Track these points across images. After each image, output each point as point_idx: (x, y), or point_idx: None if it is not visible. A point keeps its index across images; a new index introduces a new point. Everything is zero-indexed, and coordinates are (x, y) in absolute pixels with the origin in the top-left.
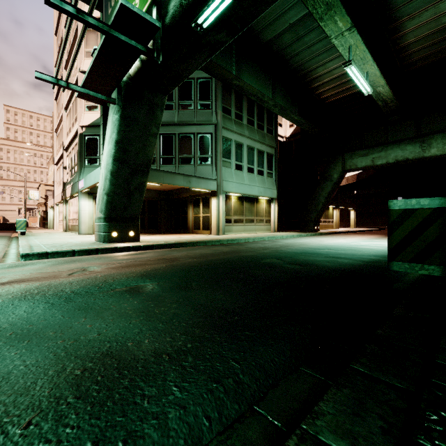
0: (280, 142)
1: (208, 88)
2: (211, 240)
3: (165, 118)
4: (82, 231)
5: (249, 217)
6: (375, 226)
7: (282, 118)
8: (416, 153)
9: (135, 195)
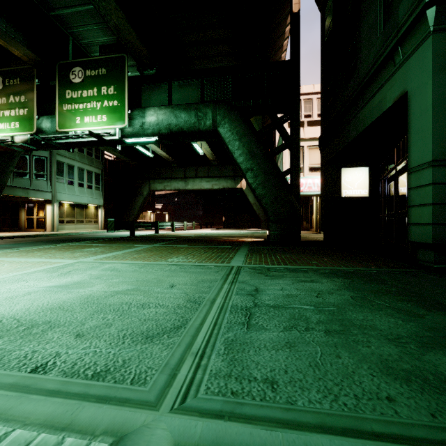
0: (109, 160)
1: None
2: (50, 233)
3: None
4: None
5: (79, 218)
6: None
7: None
8: (183, 186)
9: None
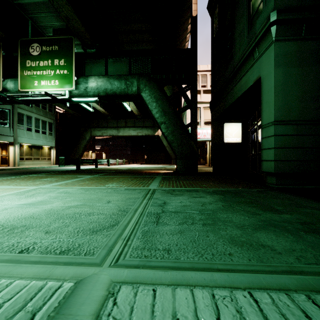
0: (59, 113)
1: None
2: (13, 168)
3: None
4: None
5: (36, 156)
6: None
7: None
8: (116, 133)
9: None
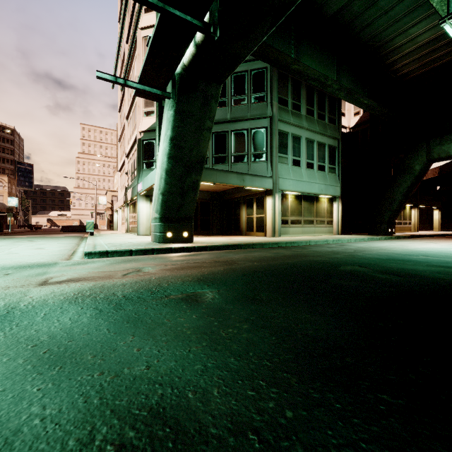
0: (342, 133)
1: (263, 79)
2: (268, 242)
3: (218, 115)
4: (140, 232)
5: (307, 217)
6: None
7: (345, 106)
8: None
9: (189, 194)
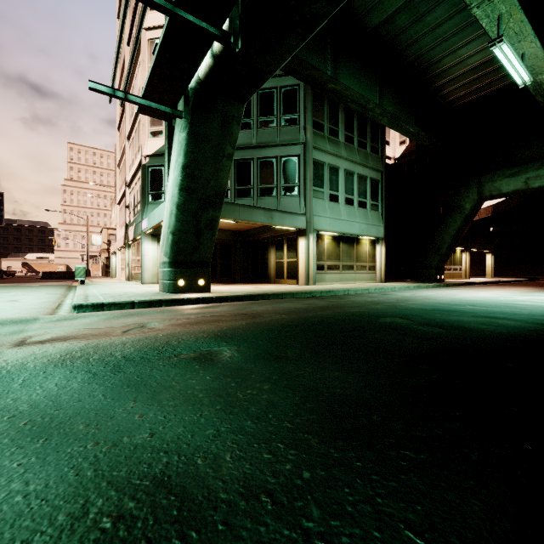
0: (387, 165)
1: (295, 98)
2: (300, 291)
3: (241, 139)
4: (145, 279)
5: (347, 262)
6: (521, 275)
7: (390, 133)
8: None
9: (206, 234)
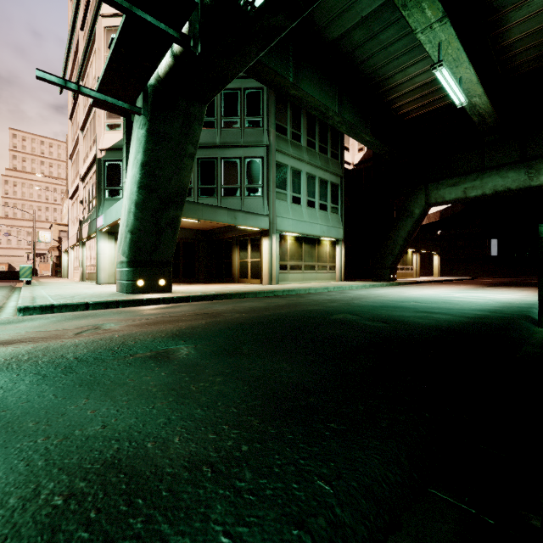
0: (347, 170)
1: (258, 100)
2: (262, 290)
3: (204, 138)
4: (101, 279)
5: (308, 262)
6: (463, 274)
7: (349, 140)
8: (520, 182)
9: (166, 233)
